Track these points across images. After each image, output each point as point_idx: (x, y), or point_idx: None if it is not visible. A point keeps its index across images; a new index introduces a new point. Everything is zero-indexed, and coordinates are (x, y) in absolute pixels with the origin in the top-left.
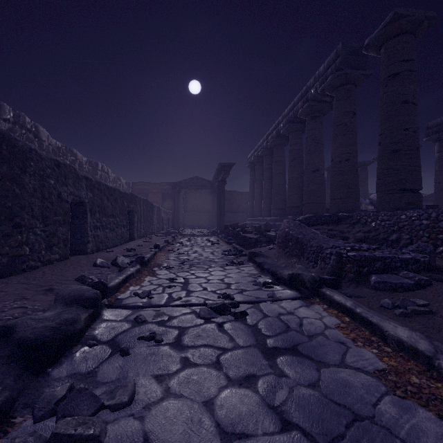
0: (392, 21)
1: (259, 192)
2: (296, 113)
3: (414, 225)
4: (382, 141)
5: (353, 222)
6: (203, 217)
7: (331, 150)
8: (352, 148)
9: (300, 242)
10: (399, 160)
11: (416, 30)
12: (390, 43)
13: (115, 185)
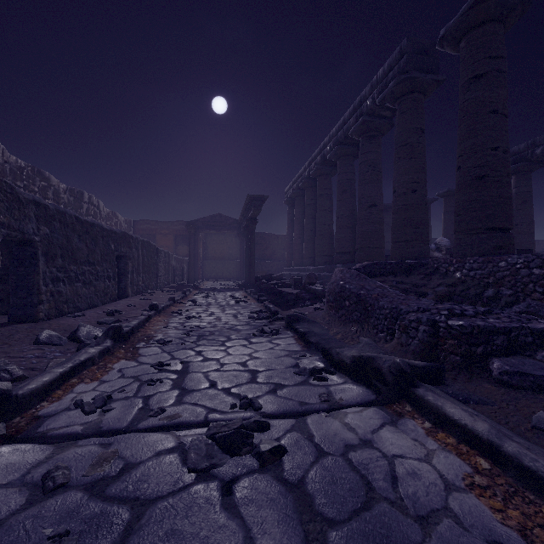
0: (477, 3)
1: (299, 235)
2: (347, 131)
3: (519, 275)
4: (462, 164)
5: (429, 272)
6: (228, 266)
7: (394, 178)
8: (420, 176)
9: (363, 301)
10: (485, 189)
11: (506, 18)
12: (473, 35)
13: (109, 223)
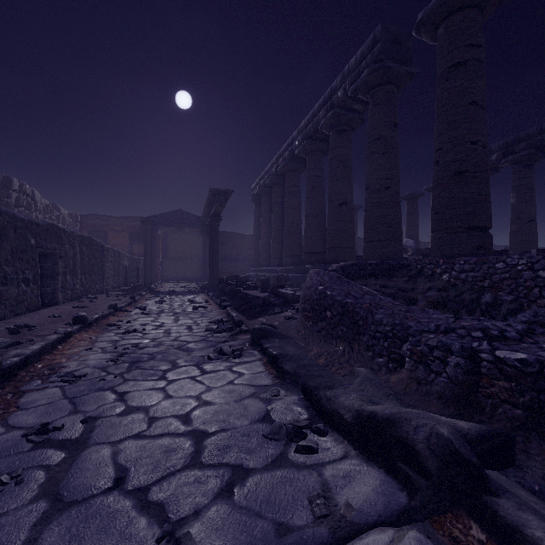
0: None
1: (266, 234)
2: (317, 125)
3: (522, 278)
4: (441, 159)
5: (413, 274)
6: (190, 267)
7: (366, 174)
8: (394, 172)
9: (351, 313)
10: (465, 185)
11: (485, 5)
12: (453, 20)
13: (48, 216)
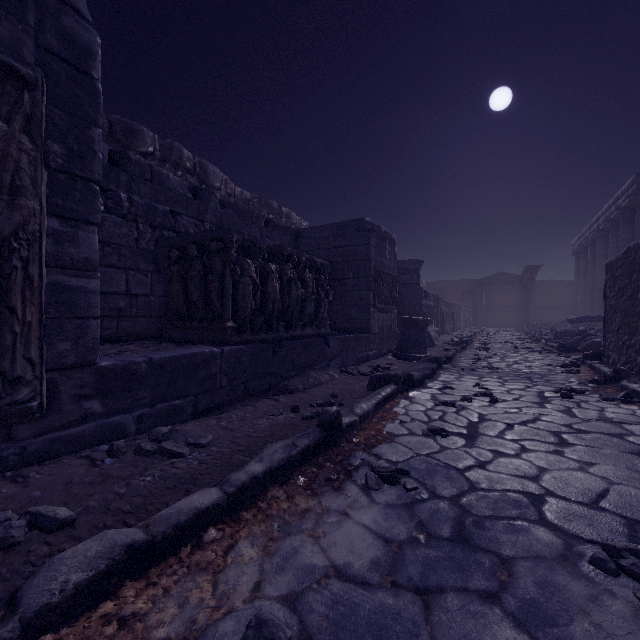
0: None
1: (584, 286)
2: (611, 215)
3: None
4: None
5: None
6: (510, 315)
7: None
8: None
9: (553, 329)
10: None
11: None
12: None
13: None
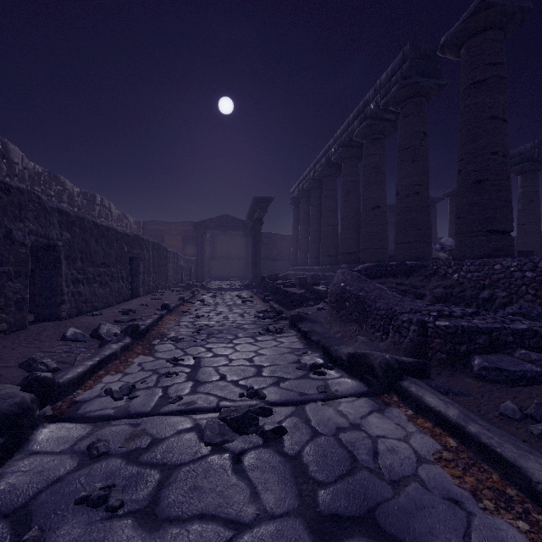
0: (476, 12)
1: (304, 235)
2: (351, 134)
3: (513, 278)
4: (463, 168)
5: (428, 274)
6: (234, 266)
7: (396, 181)
8: (423, 178)
9: (362, 302)
10: (485, 192)
11: (506, 25)
12: (474, 42)
13: (120, 224)
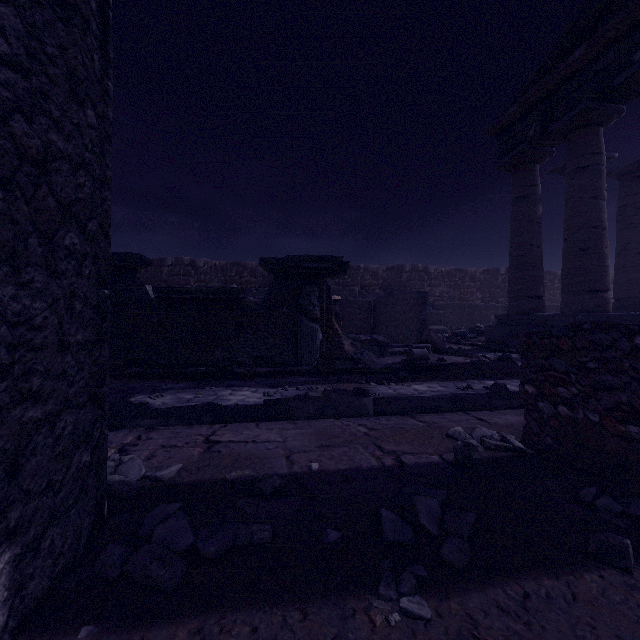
0: None
1: None
2: None
3: None
4: None
5: None
6: None
7: None
8: None
9: None
10: None
11: None
12: None
13: None
